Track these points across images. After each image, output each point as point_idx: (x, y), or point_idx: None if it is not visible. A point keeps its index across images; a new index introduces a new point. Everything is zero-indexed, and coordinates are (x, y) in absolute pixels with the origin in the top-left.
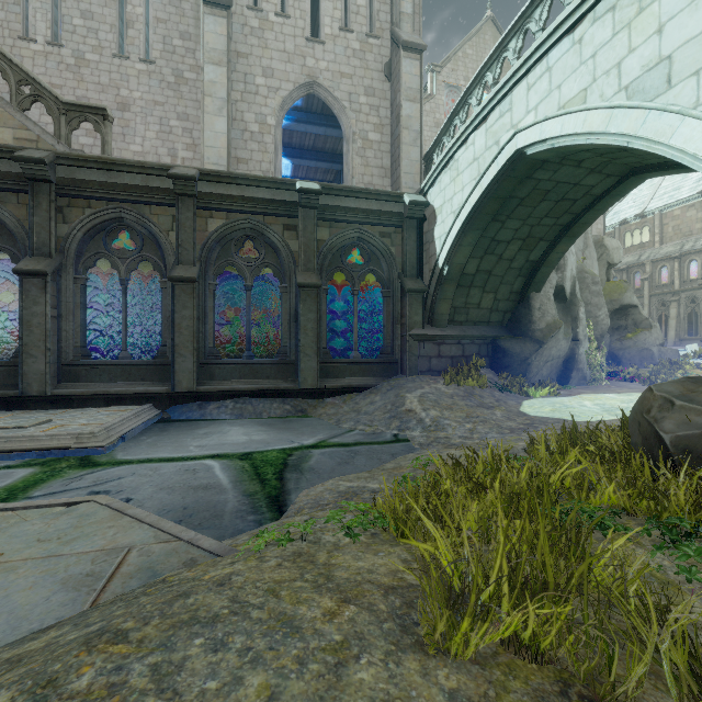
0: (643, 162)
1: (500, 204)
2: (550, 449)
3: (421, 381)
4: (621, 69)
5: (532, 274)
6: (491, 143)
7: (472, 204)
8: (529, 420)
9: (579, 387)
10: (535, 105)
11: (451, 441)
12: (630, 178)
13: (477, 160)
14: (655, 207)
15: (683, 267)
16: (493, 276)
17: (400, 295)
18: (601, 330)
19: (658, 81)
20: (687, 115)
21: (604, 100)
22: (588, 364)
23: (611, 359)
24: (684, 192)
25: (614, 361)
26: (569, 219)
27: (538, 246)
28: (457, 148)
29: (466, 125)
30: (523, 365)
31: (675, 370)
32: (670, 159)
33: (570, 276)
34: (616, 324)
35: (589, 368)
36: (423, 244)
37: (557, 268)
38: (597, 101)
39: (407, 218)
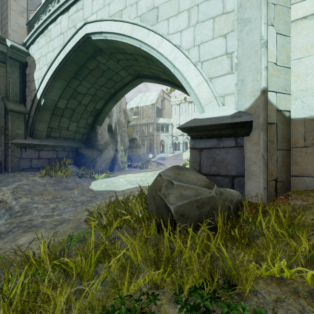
0: (142, 72)
1: (78, 68)
2: (101, 224)
3: (21, 175)
4: (138, 6)
5: (97, 116)
6: (72, 25)
7: (59, 61)
8: (94, 194)
9: (118, 172)
10: (96, 11)
11: (33, 222)
12: (137, 79)
13: (63, 34)
14: (141, 106)
15: (148, 128)
16: (76, 113)
17: (5, 113)
18: (126, 147)
19: (153, 18)
20: (165, 37)
21: (130, 19)
22: (121, 161)
23: (129, 159)
24: (148, 103)
25: (130, 160)
26: (114, 91)
27: (100, 101)
28: (50, 22)
29: (55, 8)
30: (93, 163)
31: (148, 163)
32: (151, 74)
33: (114, 121)
34: (131, 145)
35: (122, 163)
36: (26, 81)
37: (109, 116)
38: (127, 18)
39: (10, 58)
